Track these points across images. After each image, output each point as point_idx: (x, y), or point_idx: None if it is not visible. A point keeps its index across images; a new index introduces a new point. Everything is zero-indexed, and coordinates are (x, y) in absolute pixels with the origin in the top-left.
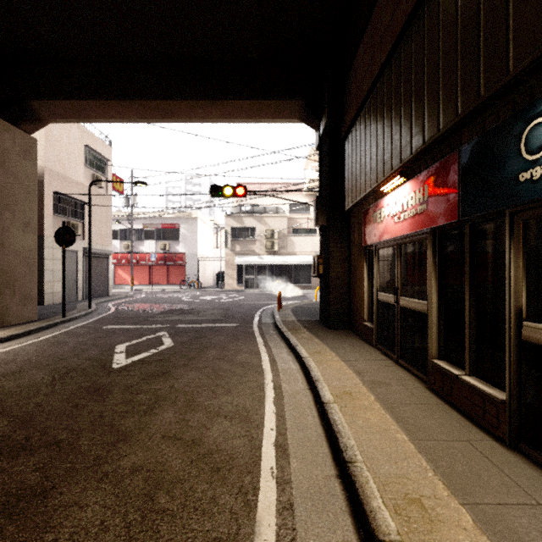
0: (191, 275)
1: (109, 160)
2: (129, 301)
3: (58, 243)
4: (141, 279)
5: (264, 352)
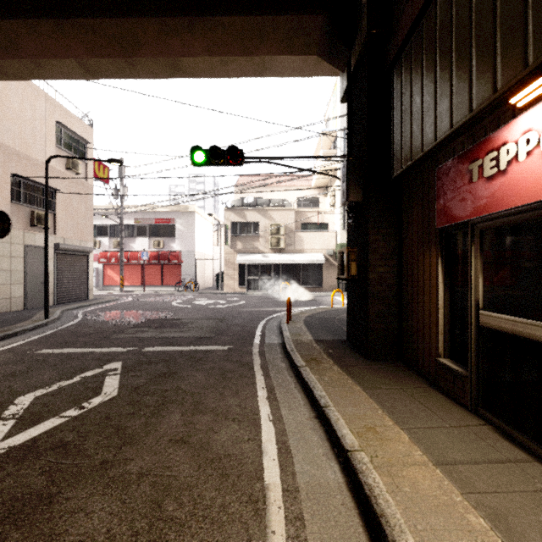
0: (188, 276)
1: (89, 142)
2: (109, 306)
3: None
4: (133, 279)
5: (268, 420)
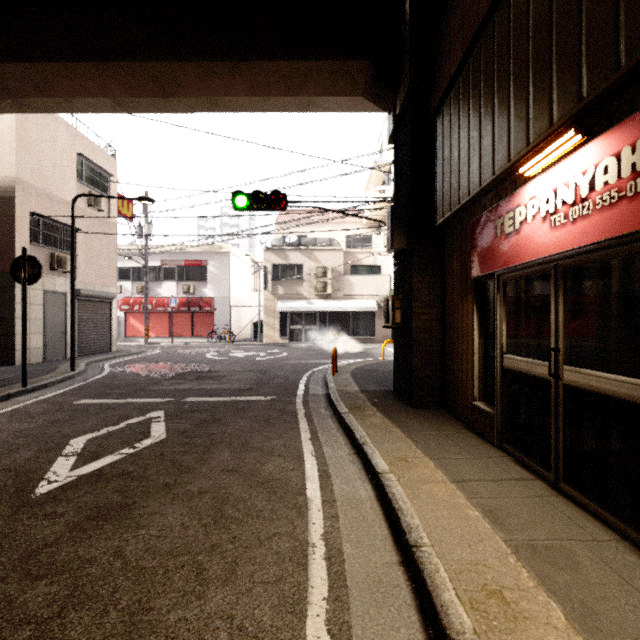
0: (222, 325)
1: (112, 175)
2: (136, 359)
3: (17, 279)
4: (159, 329)
5: (311, 455)
